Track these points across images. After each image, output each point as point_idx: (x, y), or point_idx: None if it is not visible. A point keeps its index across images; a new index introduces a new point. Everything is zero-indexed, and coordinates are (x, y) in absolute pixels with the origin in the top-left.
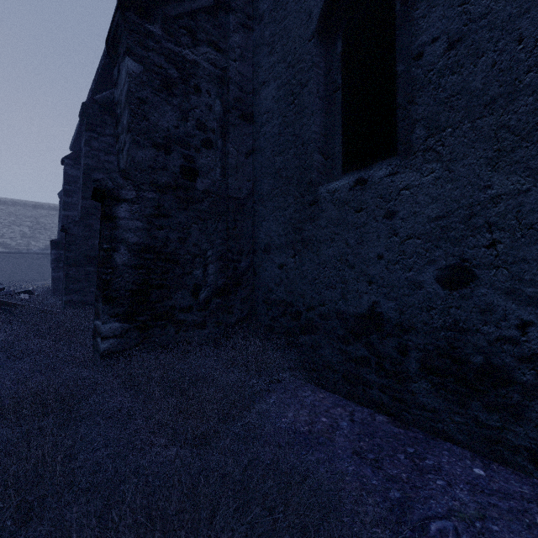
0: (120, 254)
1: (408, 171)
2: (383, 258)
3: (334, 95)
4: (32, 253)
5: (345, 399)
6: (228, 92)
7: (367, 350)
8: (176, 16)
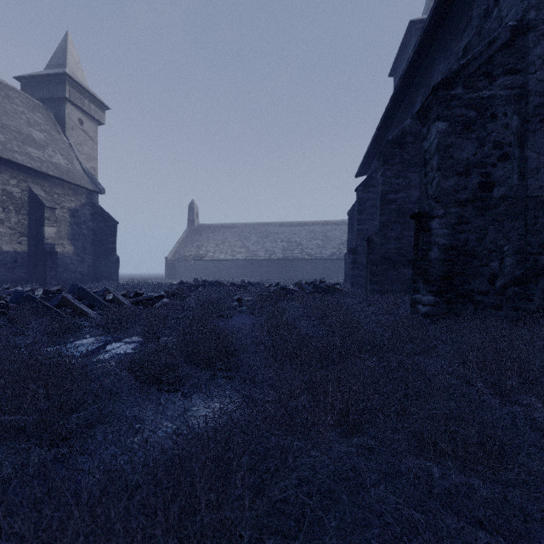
0: (433, 252)
1: None
2: None
3: None
4: (323, 259)
5: None
6: (526, 105)
7: None
8: (474, 71)
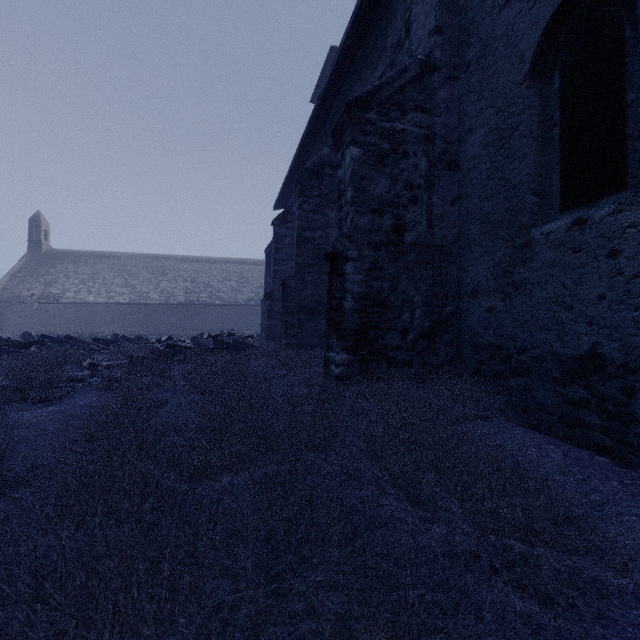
0: (347, 301)
1: (634, 208)
2: (605, 298)
3: (550, 132)
4: (239, 305)
5: (561, 442)
6: (433, 148)
7: (587, 392)
8: (387, 97)
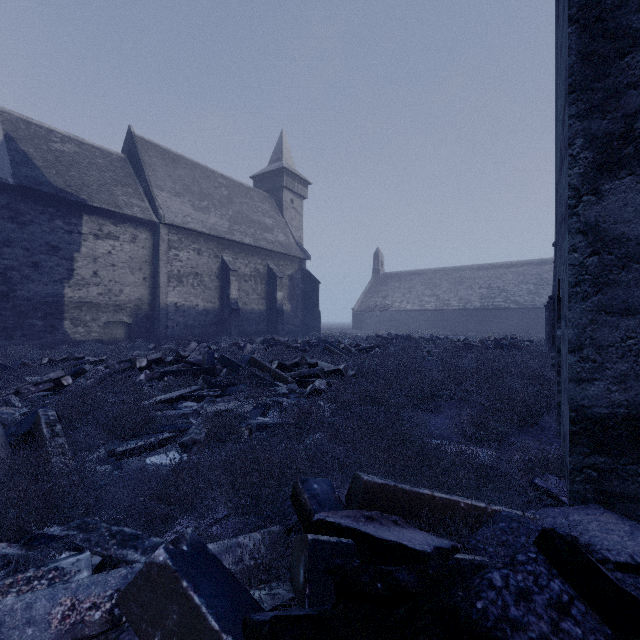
0: None
1: None
2: None
3: None
4: (535, 308)
5: None
6: None
7: None
8: None
